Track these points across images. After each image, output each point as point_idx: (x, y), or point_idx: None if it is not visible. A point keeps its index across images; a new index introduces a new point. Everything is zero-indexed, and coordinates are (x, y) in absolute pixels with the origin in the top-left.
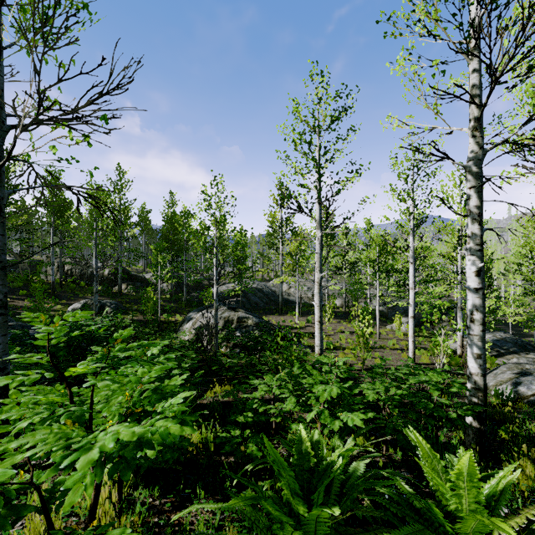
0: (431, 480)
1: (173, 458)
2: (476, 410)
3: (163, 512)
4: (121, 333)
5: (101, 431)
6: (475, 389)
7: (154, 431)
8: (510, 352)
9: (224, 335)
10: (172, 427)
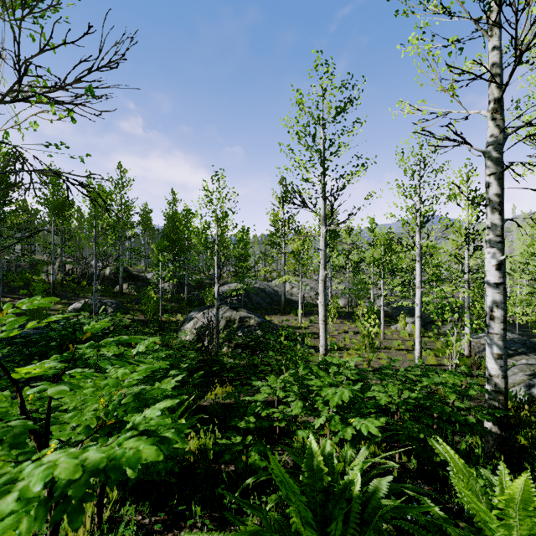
0: (466, 502)
1: (166, 469)
2: (497, 415)
3: (152, 534)
4: (93, 326)
5: (39, 459)
6: (495, 393)
7: (119, 456)
8: (518, 353)
9: (226, 335)
10: (145, 450)
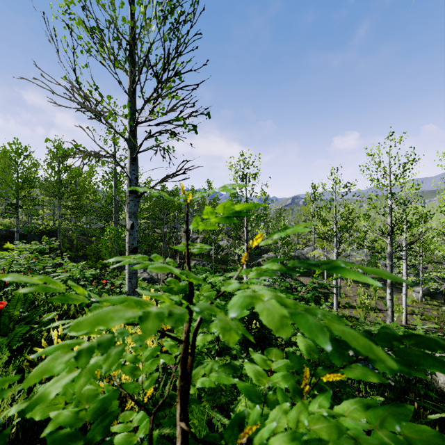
0: None
1: None
2: None
3: None
4: None
5: None
6: None
7: None
8: None
9: None
10: None
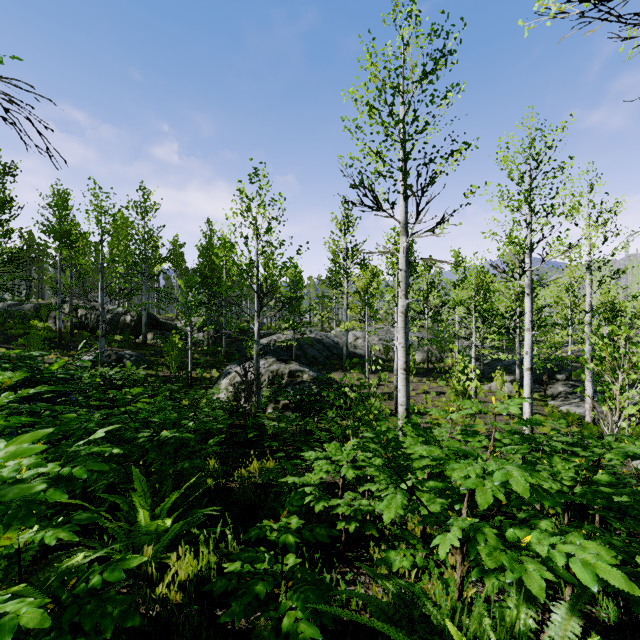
0: None
1: None
2: None
3: None
4: None
5: None
6: None
7: None
8: None
9: (271, 394)
10: None
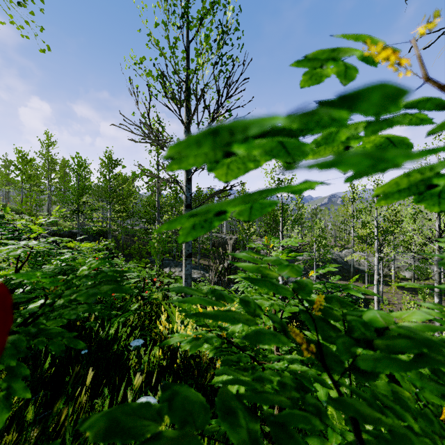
0: None
1: None
2: None
3: None
4: None
5: None
6: None
7: None
8: None
9: None
10: None
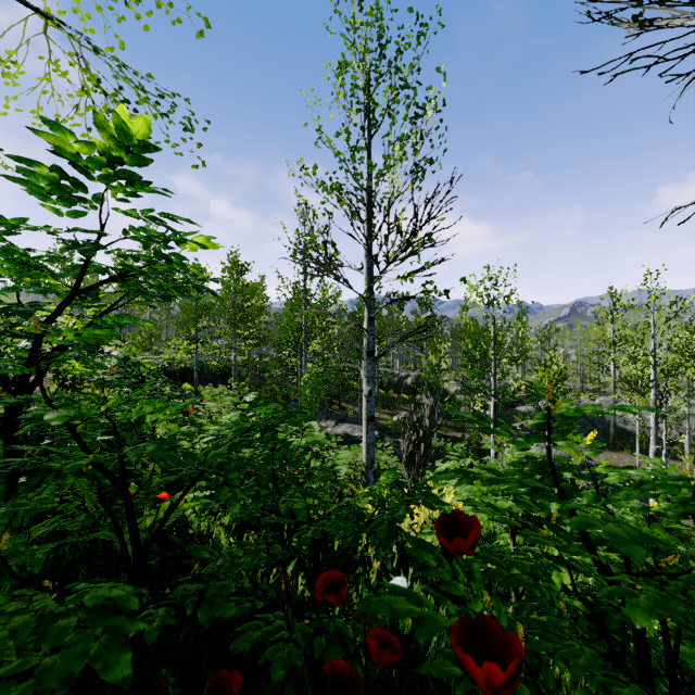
0: None
1: None
2: None
3: None
4: None
5: None
6: None
7: None
8: None
9: None
10: None
